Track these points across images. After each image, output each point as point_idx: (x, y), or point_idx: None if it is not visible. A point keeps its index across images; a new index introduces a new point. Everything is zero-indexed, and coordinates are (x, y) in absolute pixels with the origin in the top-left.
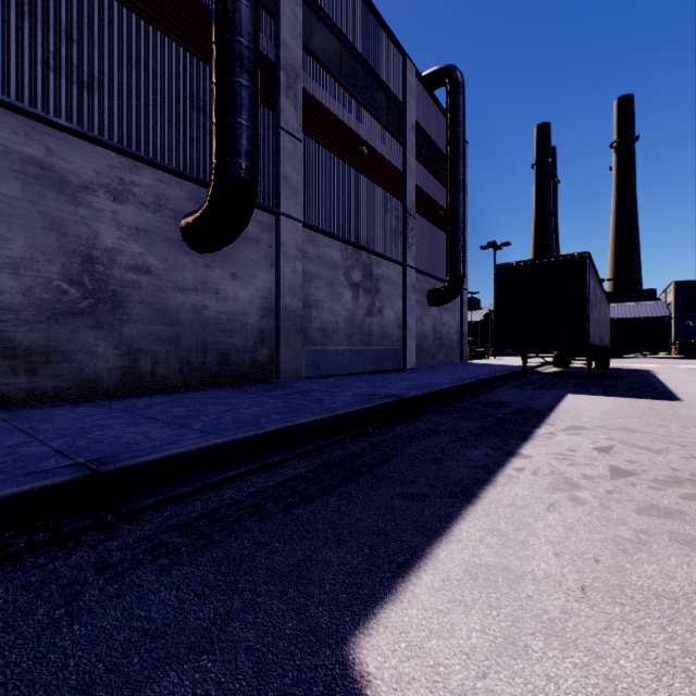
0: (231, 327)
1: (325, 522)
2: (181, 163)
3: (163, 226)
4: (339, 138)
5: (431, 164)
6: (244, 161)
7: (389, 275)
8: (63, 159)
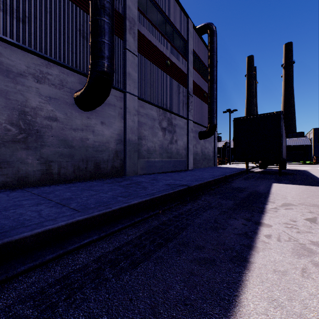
0: (100, 149)
1: (145, 289)
2: (74, 64)
3: (64, 96)
4: (156, 56)
5: (200, 71)
6: (105, 61)
7: (180, 124)
8: (8, 58)
